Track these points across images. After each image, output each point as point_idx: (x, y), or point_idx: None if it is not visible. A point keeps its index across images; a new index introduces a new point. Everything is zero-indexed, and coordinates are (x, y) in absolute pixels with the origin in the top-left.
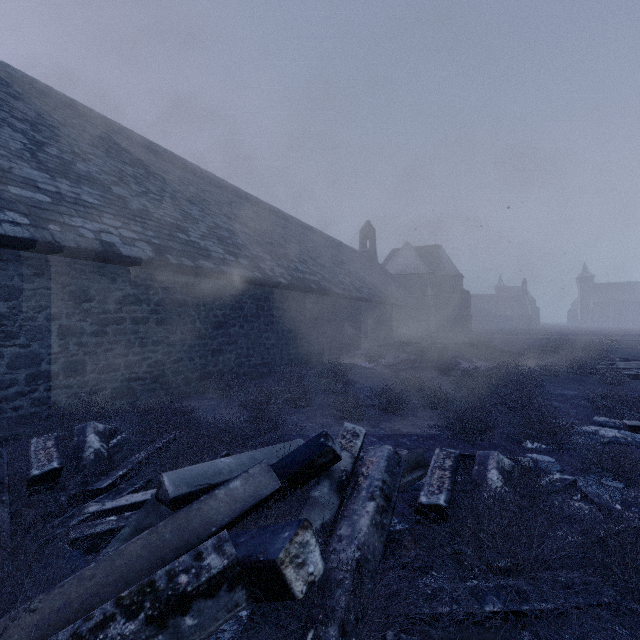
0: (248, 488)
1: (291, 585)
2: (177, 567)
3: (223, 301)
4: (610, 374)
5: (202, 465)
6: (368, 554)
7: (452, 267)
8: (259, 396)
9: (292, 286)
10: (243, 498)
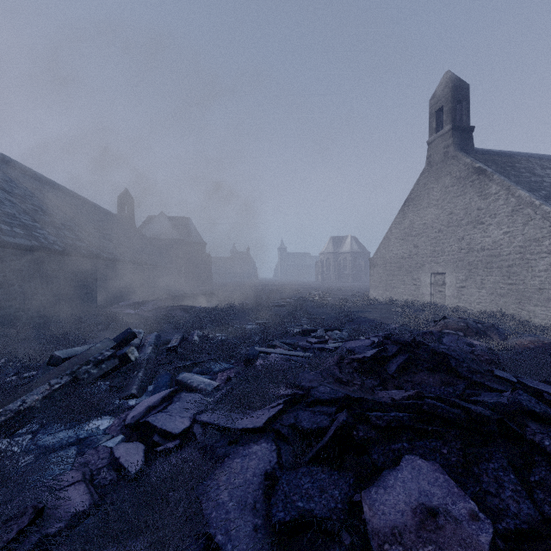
0: (104, 346)
1: (131, 358)
2: (96, 356)
3: (3, 265)
4: (267, 305)
5: (68, 349)
6: (151, 357)
7: (198, 236)
8: (57, 334)
9: (66, 252)
10: (103, 348)
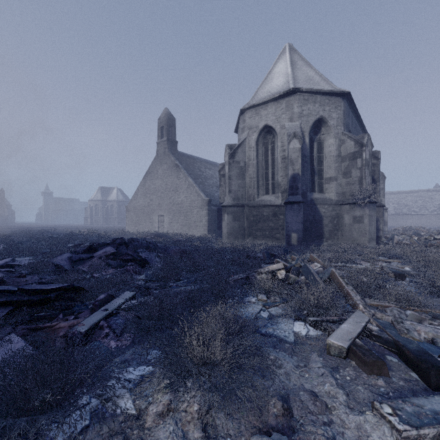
0: None
1: None
2: None
3: None
4: (43, 237)
5: None
6: None
7: None
8: None
9: None
10: None
